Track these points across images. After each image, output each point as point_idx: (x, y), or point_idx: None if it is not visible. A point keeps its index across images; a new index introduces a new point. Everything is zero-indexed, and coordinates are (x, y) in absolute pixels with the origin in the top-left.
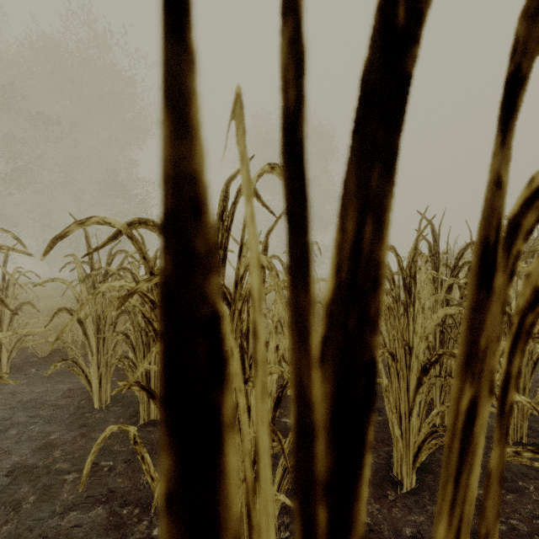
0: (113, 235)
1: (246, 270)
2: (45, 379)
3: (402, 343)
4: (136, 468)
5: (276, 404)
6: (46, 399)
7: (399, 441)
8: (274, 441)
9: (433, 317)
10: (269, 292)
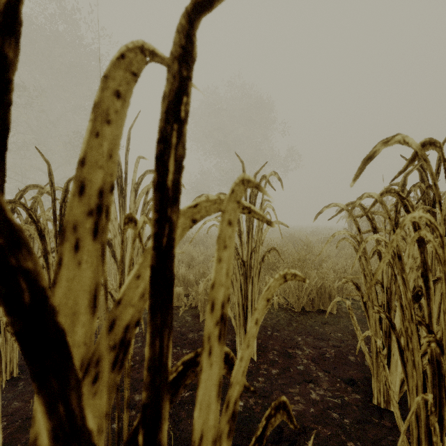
0: None
1: None
2: None
3: None
4: None
5: None
6: None
7: None
8: None
9: None
10: (203, 217)
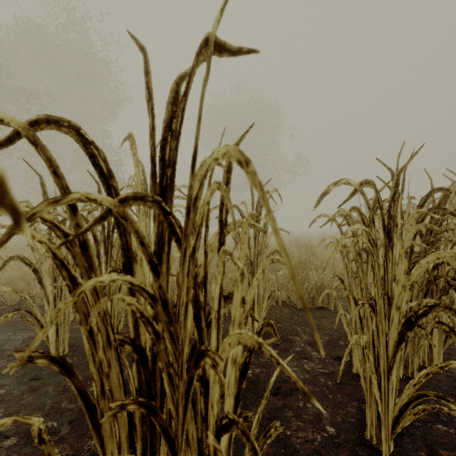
0: (6, 138)
1: (201, 185)
2: (9, 327)
3: (382, 292)
4: (84, 430)
5: (242, 373)
6: (5, 348)
7: (378, 404)
8: (239, 417)
9: (421, 262)
10: (232, 230)
